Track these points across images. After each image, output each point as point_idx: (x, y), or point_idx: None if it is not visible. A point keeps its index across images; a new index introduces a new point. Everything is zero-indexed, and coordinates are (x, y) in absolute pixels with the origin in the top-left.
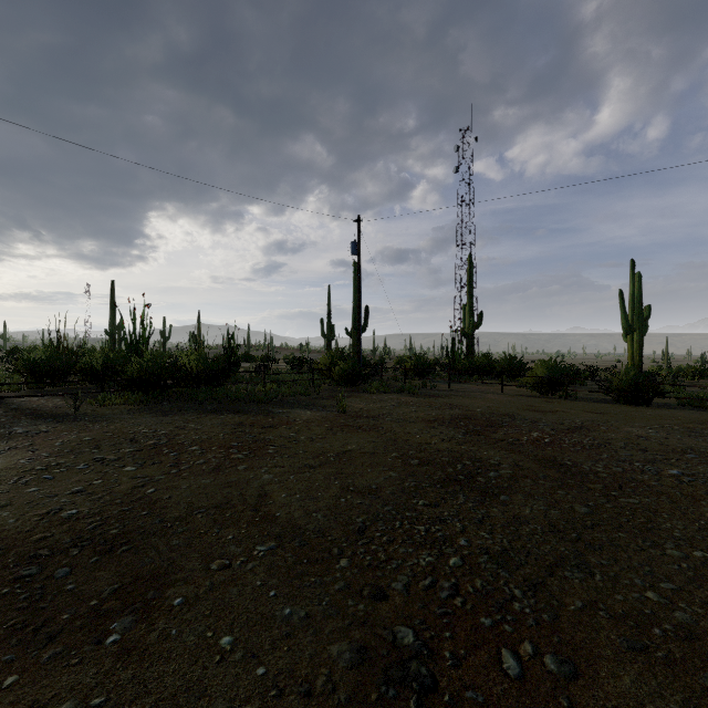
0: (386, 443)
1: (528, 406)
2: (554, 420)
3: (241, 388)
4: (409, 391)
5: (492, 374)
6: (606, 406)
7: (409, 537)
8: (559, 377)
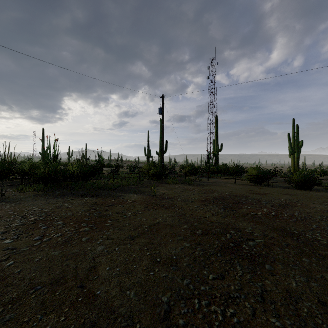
0: (179, 216)
1: (250, 191)
2: (269, 200)
3: (101, 181)
4: (188, 182)
5: (230, 174)
6: (290, 190)
7: (209, 325)
8: (264, 175)
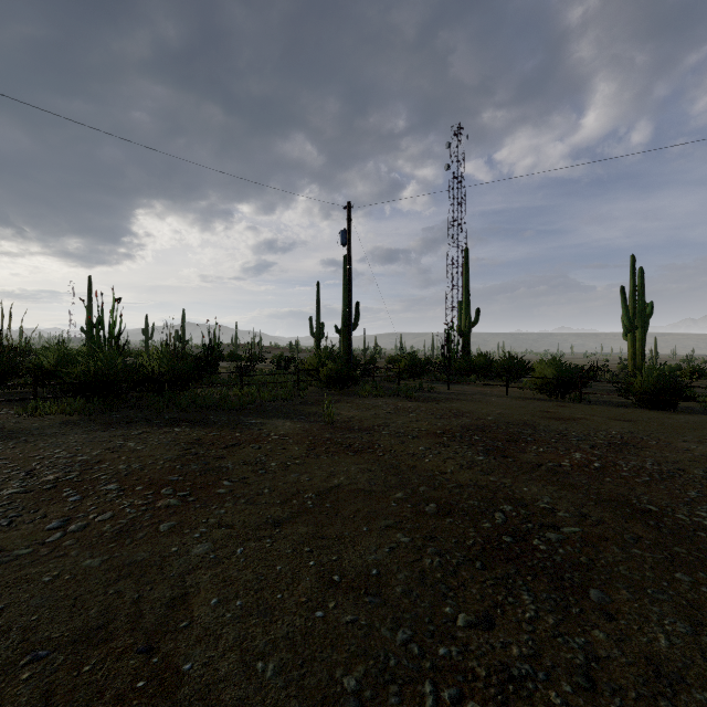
0: (386, 471)
1: (542, 412)
2: (585, 432)
3: (214, 392)
4: (406, 394)
5: (496, 375)
6: (628, 411)
7: None
8: (571, 379)
